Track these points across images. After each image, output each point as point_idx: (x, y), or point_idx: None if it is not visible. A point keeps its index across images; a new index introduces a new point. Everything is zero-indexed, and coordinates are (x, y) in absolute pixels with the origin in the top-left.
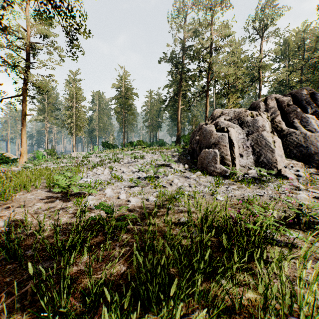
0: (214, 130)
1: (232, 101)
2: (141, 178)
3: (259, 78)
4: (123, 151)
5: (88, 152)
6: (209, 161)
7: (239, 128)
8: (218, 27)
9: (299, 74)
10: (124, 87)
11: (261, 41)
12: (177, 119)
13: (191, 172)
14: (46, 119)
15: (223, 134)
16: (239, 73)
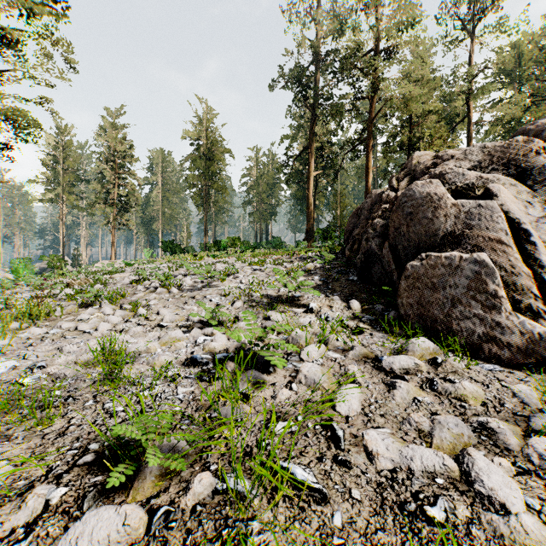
0: (444, 194)
1: (437, 145)
2: (200, 363)
3: (468, 115)
4: (197, 258)
5: (124, 262)
6: (455, 295)
7: (522, 187)
8: (393, 3)
9: (543, 110)
10: (206, 139)
11: (472, 43)
12: (307, 197)
13: (382, 333)
14: (60, 200)
15: (482, 204)
16: (426, 109)
